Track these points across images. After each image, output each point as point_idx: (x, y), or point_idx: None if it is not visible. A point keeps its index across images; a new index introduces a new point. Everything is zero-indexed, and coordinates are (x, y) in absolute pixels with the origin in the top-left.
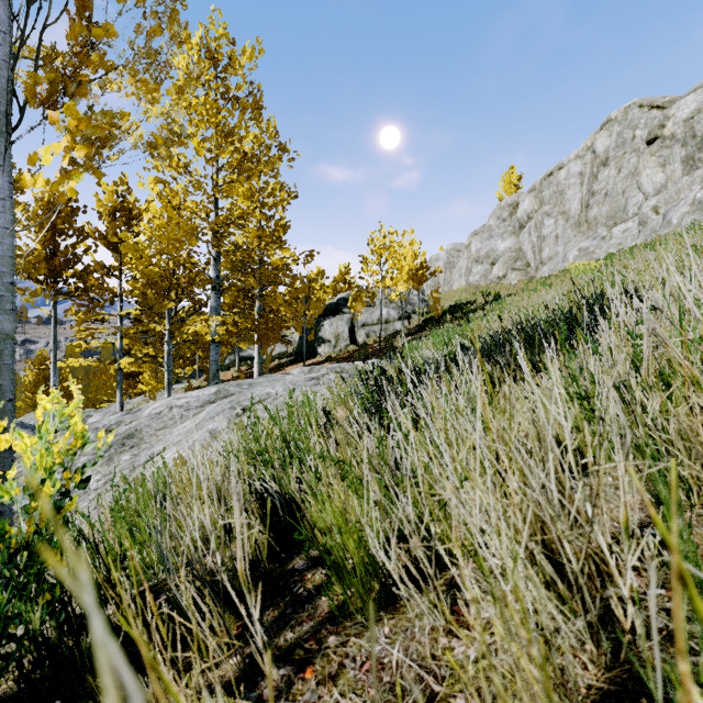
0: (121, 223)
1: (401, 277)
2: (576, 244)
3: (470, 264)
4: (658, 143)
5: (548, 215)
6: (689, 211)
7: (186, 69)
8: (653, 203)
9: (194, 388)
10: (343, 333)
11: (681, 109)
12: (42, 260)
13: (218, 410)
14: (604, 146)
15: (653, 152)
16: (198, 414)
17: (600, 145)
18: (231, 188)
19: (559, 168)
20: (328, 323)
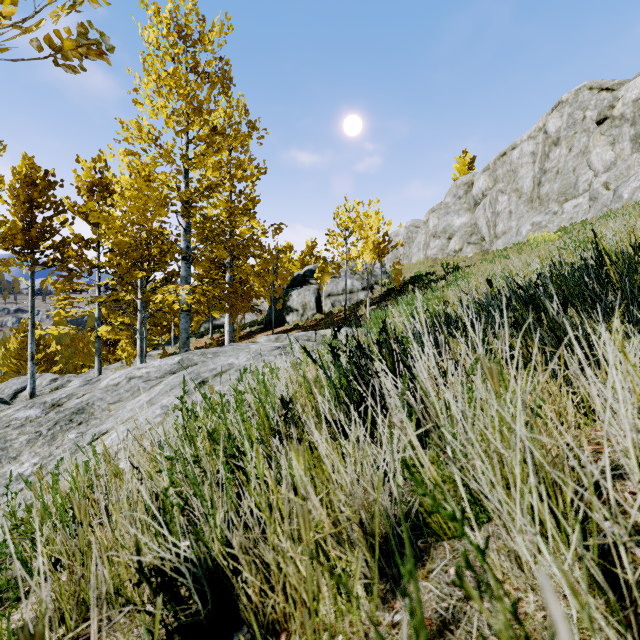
0: (99, 198)
1: (367, 246)
2: (528, 219)
3: (428, 238)
4: (608, 123)
5: (502, 192)
6: (639, 186)
7: (155, 43)
8: (603, 179)
9: (170, 354)
10: (310, 302)
11: (630, 90)
12: (18, 232)
13: (175, 382)
14: (556, 127)
15: (602, 131)
16: (155, 386)
17: (551, 126)
18: (199, 159)
19: (512, 148)
20: (296, 293)
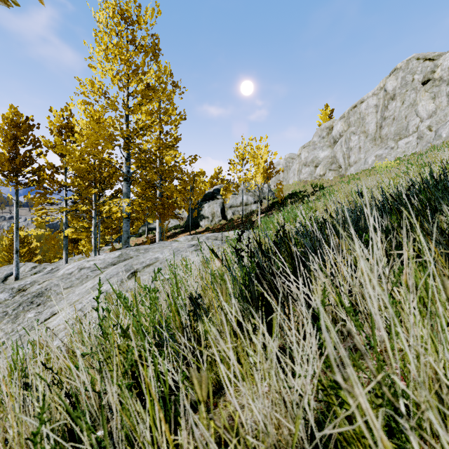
0: (65, 137)
1: (258, 171)
2: (373, 152)
3: (301, 167)
4: (430, 83)
5: (354, 134)
6: None
7: (104, 22)
8: (427, 124)
9: (117, 249)
10: (217, 212)
11: (447, 59)
12: (6, 161)
13: (113, 272)
14: (392, 86)
15: (426, 89)
16: (99, 275)
17: (389, 86)
18: (136, 107)
19: (361, 102)
20: (207, 205)
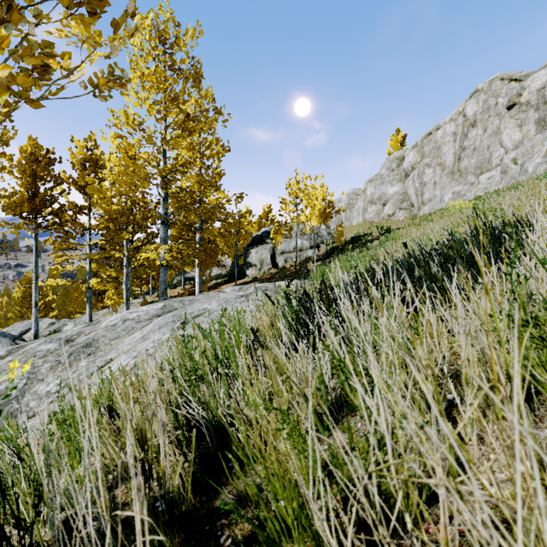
0: (90, 171)
1: (314, 213)
2: (450, 188)
3: (366, 204)
4: (516, 108)
5: (428, 166)
6: (542, 162)
7: (140, 46)
8: (512, 156)
9: (149, 302)
10: (266, 259)
11: (535, 81)
12: (25, 200)
13: (162, 323)
14: (473, 111)
15: (512, 115)
16: (146, 326)
17: (469, 110)
18: (176, 141)
19: (437, 129)
20: (255, 251)
